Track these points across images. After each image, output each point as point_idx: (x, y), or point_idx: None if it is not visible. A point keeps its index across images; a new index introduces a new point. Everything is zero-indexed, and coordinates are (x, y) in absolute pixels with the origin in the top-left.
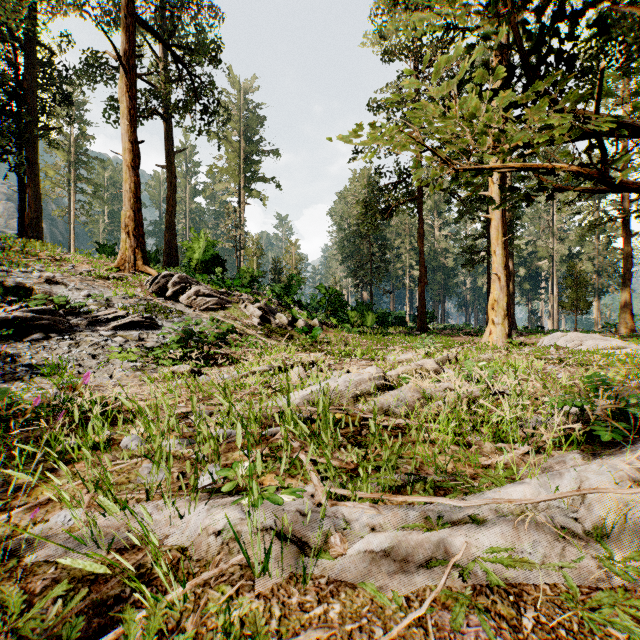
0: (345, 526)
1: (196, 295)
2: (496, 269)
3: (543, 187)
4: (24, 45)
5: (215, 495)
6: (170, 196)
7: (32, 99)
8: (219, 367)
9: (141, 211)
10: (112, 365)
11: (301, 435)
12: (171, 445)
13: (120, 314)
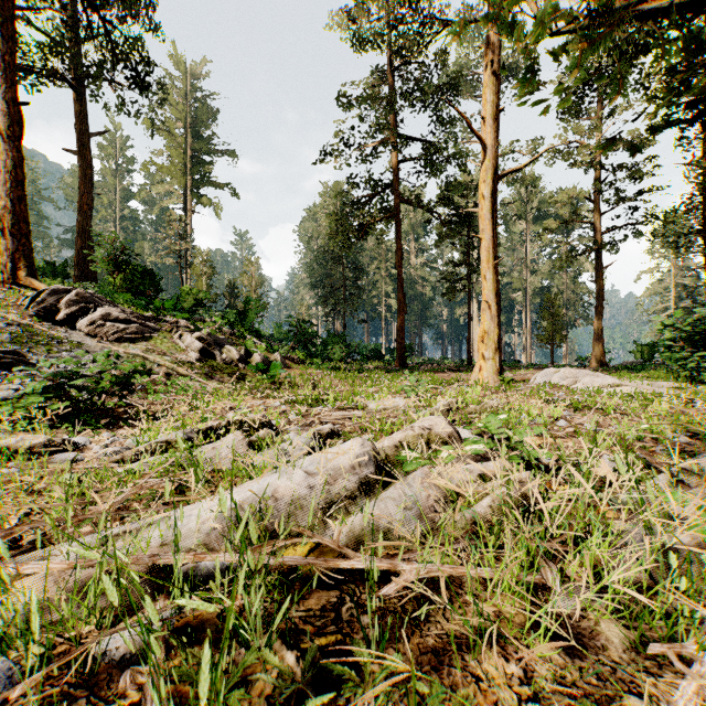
0: None
1: (104, 320)
2: (486, 296)
3: None
4: None
5: None
6: (84, 191)
7: None
8: (117, 429)
9: (26, 201)
10: None
11: (172, 699)
12: None
13: None
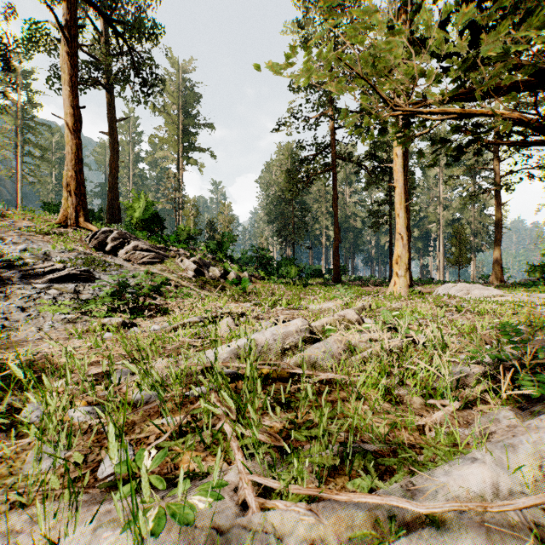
0: (276, 544)
1: (134, 250)
2: (399, 229)
3: (478, 137)
4: None
5: (114, 493)
6: (113, 160)
7: None
8: (153, 318)
9: (83, 172)
10: (42, 318)
11: None
12: (79, 415)
13: (57, 267)
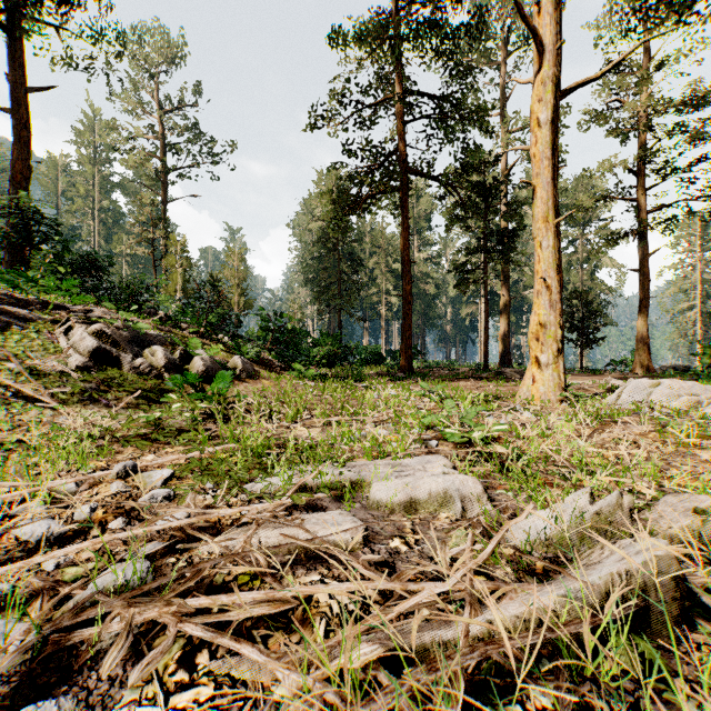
0: None
1: None
2: (543, 272)
3: None
4: None
5: None
6: (19, 157)
7: None
8: None
9: None
10: None
11: None
12: None
13: None
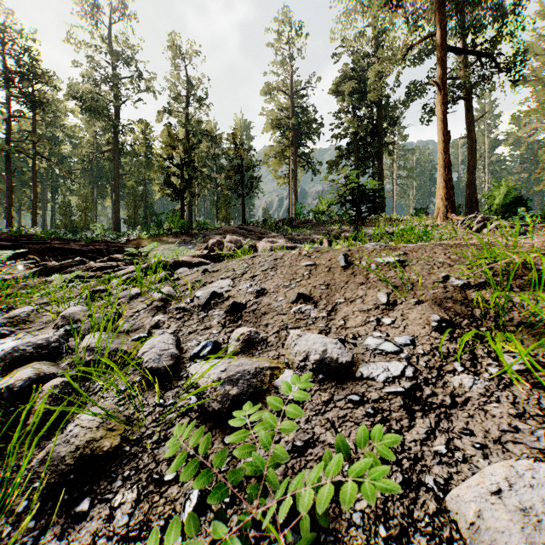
0: None
1: (496, 228)
2: None
3: None
4: (376, 103)
5: None
6: (470, 159)
7: (380, 132)
8: None
9: (450, 178)
10: None
11: None
12: None
13: None
